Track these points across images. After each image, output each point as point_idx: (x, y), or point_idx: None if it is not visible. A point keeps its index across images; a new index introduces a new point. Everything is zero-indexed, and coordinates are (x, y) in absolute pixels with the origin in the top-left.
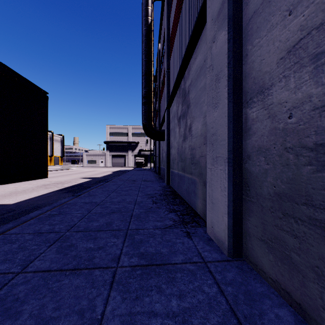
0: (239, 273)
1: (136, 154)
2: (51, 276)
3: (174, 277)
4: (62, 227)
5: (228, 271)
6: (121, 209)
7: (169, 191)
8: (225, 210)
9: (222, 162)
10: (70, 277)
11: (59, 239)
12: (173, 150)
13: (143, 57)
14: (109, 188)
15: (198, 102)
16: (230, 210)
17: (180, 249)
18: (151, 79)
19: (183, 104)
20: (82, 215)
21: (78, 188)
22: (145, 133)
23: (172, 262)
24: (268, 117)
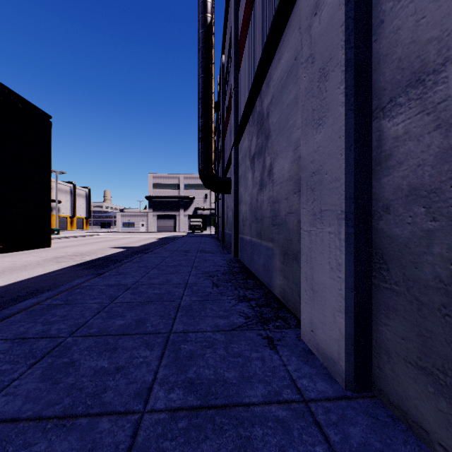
0: (374, 429)
1: (191, 214)
2: (16, 433)
3: (250, 437)
4: (63, 328)
5: (351, 424)
6: (162, 297)
7: (238, 267)
8: (340, 306)
9: (332, 220)
10: (52, 436)
11: (52, 352)
12: (244, 206)
13: (200, 72)
14: (149, 262)
15: (285, 127)
16: (350, 305)
17: (258, 371)
18: (211, 104)
19: (258, 135)
20: (100, 305)
21: (104, 262)
22: (202, 182)
23: (245, 400)
24: (436, 127)
